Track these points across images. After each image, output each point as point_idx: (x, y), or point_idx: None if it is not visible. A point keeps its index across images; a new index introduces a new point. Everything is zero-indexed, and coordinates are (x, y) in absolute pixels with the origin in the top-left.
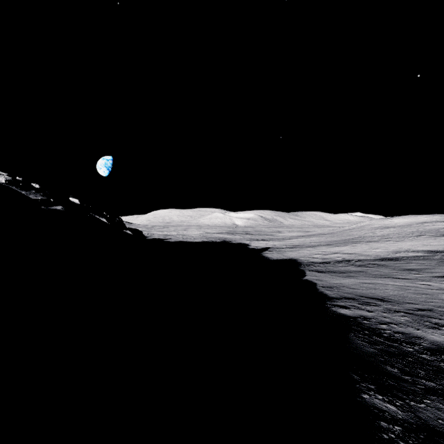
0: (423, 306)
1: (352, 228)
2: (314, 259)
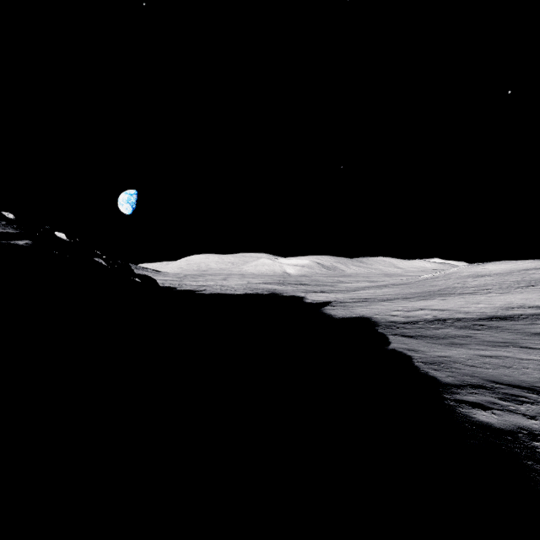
0: None
1: (434, 277)
2: (394, 318)
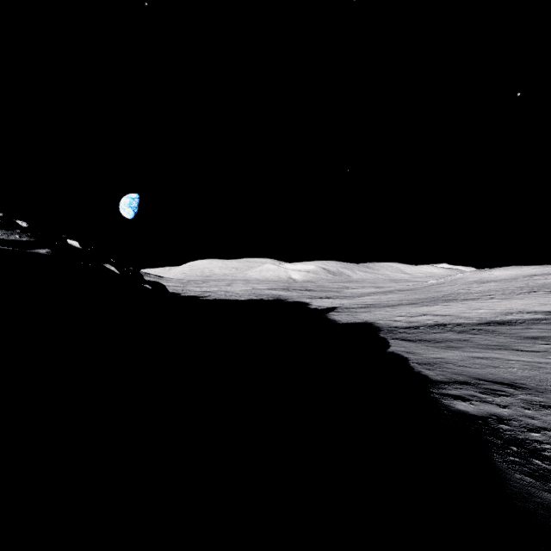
0: None
1: (440, 283)
2: (397, 323)
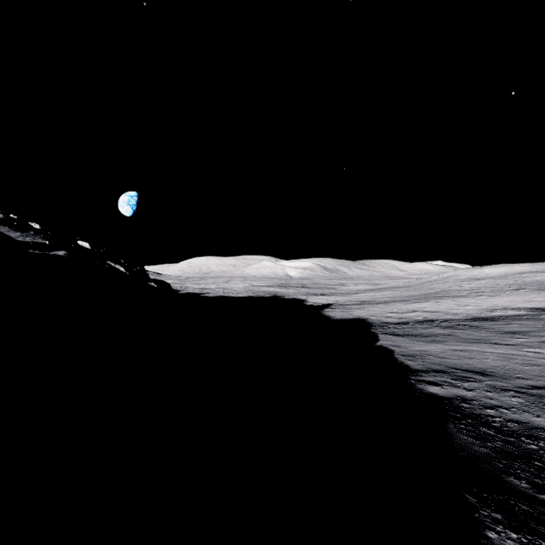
0: (538, 383)
1: (433, 280)
2: (388, 319)
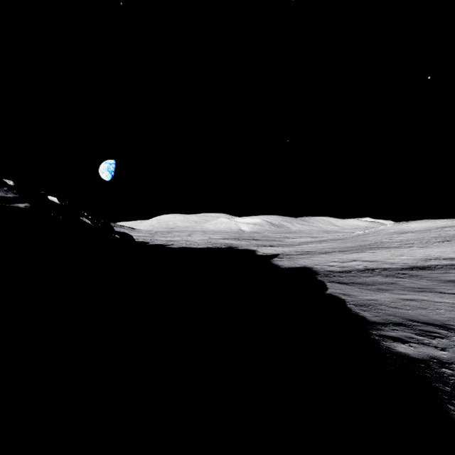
0: None
1: (365, 233)
2: (331, 268)
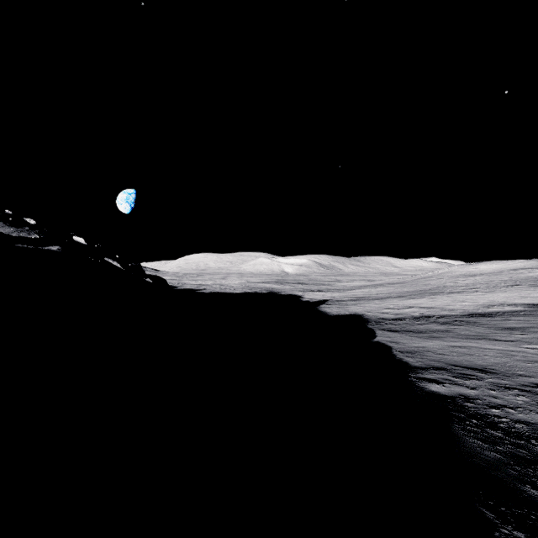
0: None
1: (428, 276)
2: (384, 315)
